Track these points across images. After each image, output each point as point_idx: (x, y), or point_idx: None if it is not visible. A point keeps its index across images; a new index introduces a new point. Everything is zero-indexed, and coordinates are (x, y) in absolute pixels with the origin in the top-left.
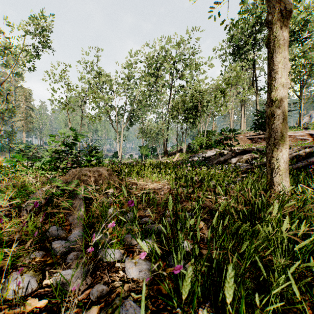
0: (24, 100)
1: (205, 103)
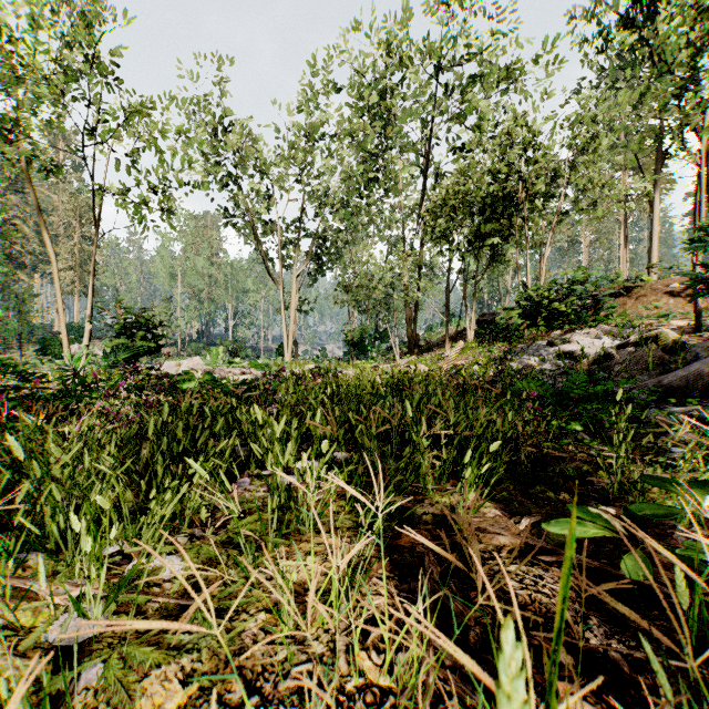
0: (77, 222)
1: (540, 186)
